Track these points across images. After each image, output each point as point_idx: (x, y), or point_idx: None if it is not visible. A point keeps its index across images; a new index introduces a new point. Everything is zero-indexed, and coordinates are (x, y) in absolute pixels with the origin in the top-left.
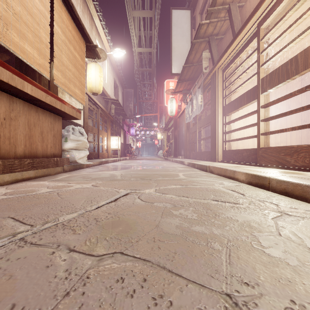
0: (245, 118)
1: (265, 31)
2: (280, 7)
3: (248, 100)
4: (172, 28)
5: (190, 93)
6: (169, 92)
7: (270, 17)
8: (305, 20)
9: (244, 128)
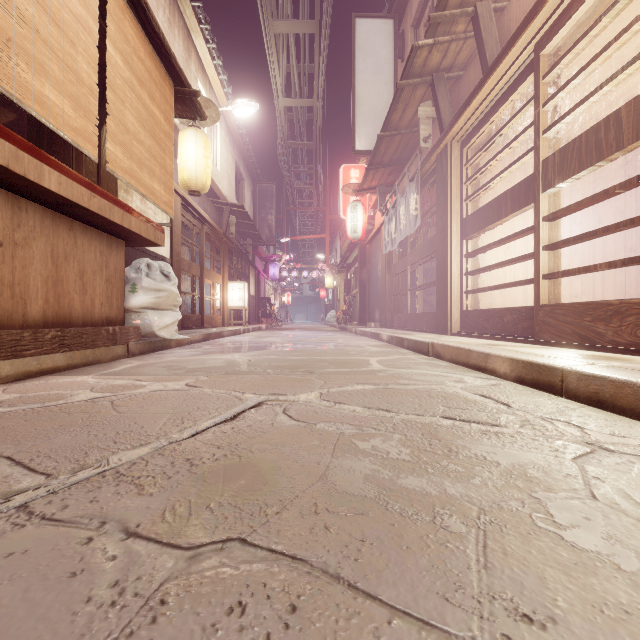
0: (509, 243)
1: (551, 60)
2: (583, 10)
3: (514, 205)
4: (355, 57)
5: (392, 192)
6: (349, 189)
7: (562, 30)
8: (634, 37)
9: (506, 264)
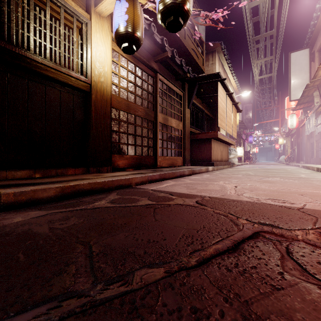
0: None
1: None
2: None
3: None
4: (290, 67)
5: (308, 113)
6: (289, 109)
7: None
8: None
9: None
